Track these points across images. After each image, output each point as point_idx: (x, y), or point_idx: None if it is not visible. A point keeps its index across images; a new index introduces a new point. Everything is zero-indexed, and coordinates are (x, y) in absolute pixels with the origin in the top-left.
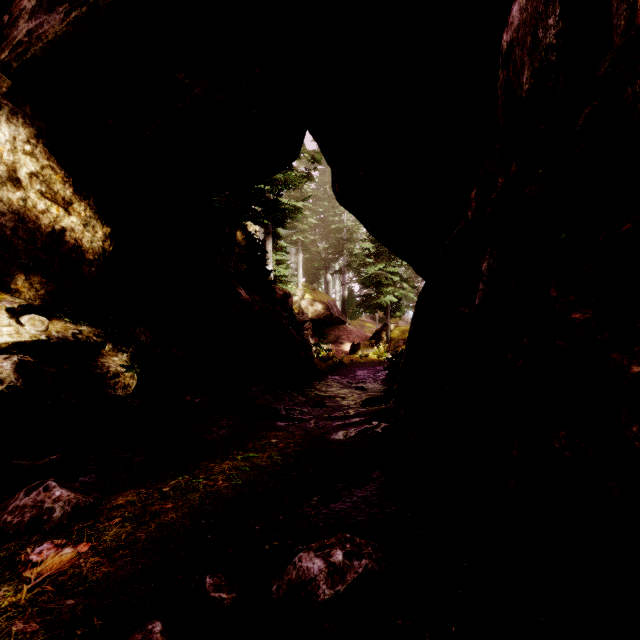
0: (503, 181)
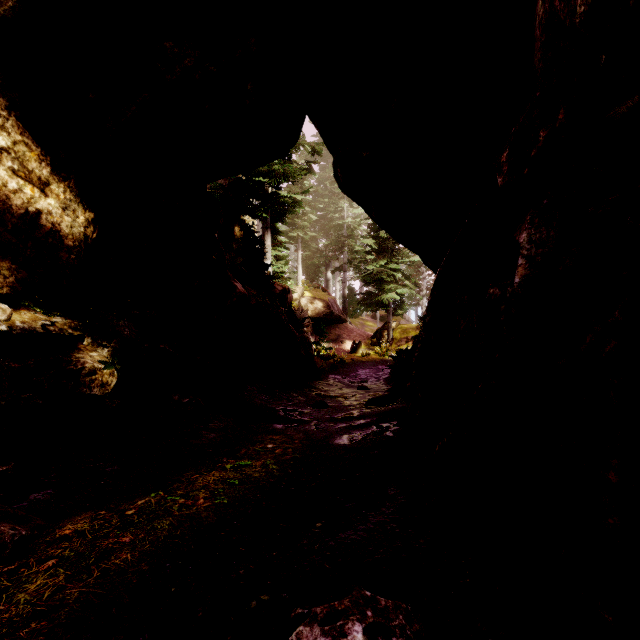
0: (546, 134)
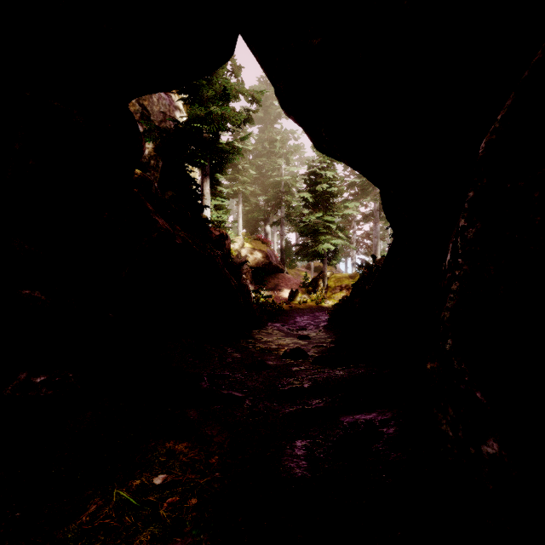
0: None
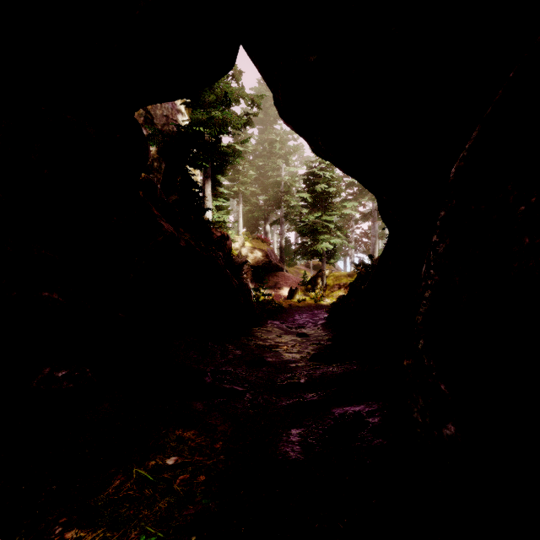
0: None
